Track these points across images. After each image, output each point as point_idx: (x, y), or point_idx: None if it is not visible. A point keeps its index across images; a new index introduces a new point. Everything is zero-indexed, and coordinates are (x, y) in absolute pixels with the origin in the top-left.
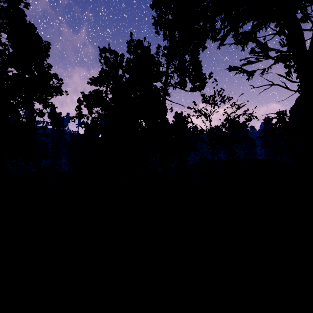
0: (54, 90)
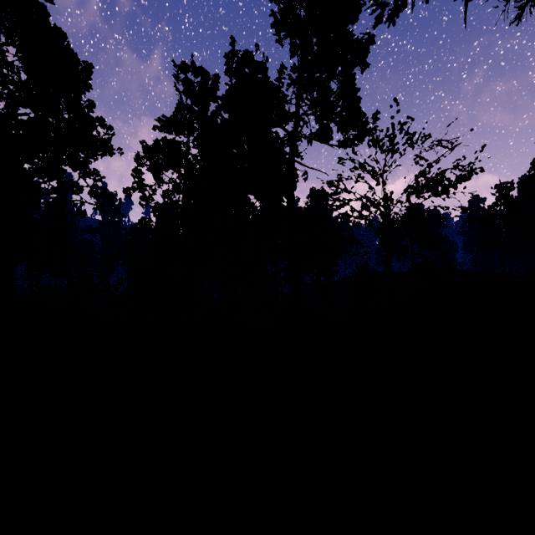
0: (99, 146)
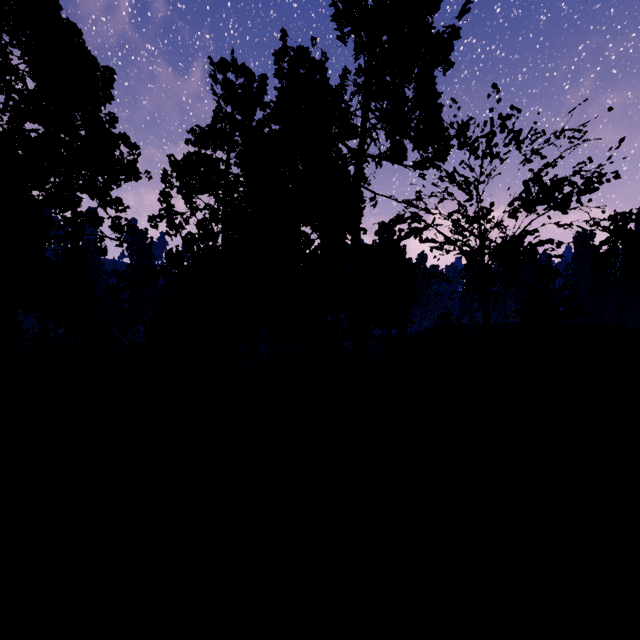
0: (121, 168)
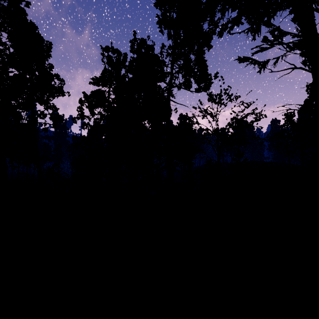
0: (56, 91)
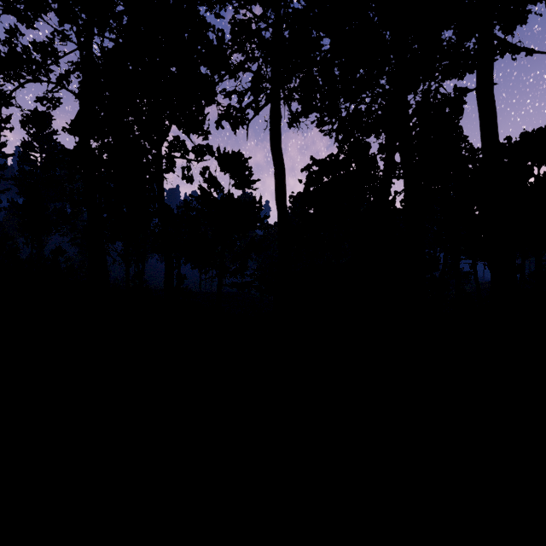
0: None
